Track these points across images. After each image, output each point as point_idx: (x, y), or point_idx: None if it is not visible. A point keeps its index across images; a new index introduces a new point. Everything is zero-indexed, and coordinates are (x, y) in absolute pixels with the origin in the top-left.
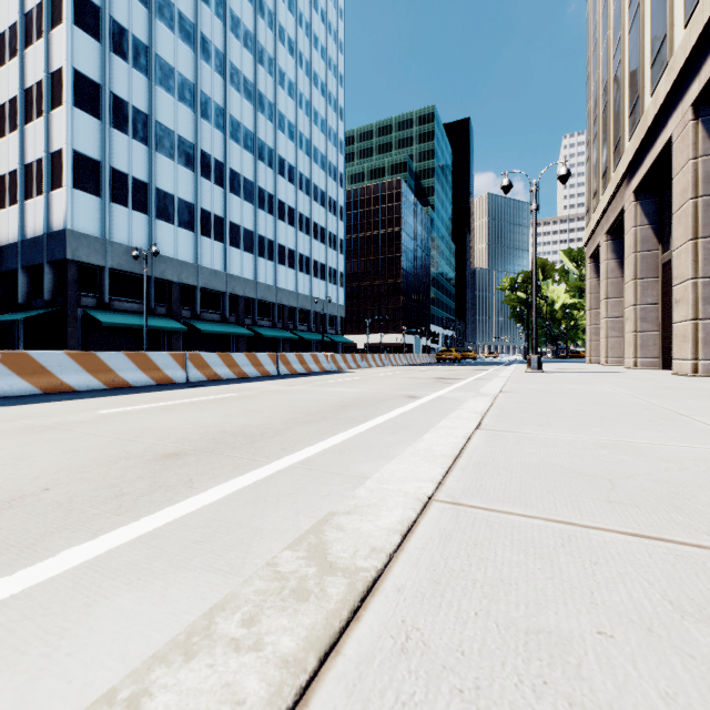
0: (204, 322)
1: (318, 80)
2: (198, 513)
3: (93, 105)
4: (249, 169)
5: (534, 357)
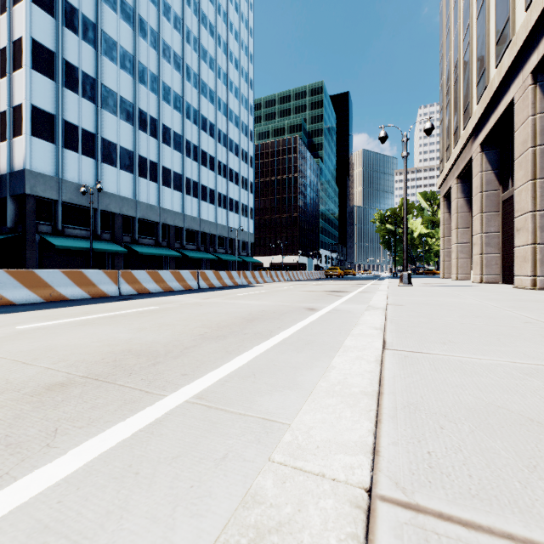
0: (141, 246)
1: (233, 57)
2: (27, 508)
3: (49, 69)
4: (178, 125)
5: (405, 274)
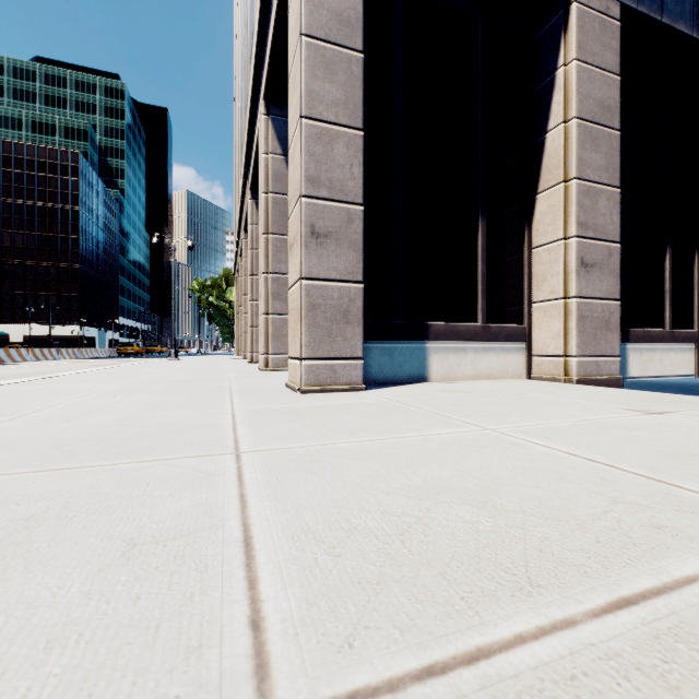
0: None
1: None
2: None
3: None
4: None
5: (173, 351)
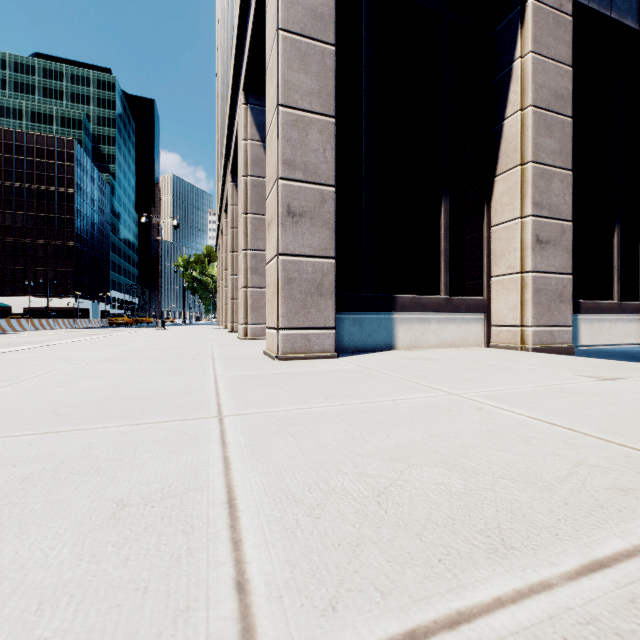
0: None
1: None
2: None
3: None
4: None
5: (160, 321)
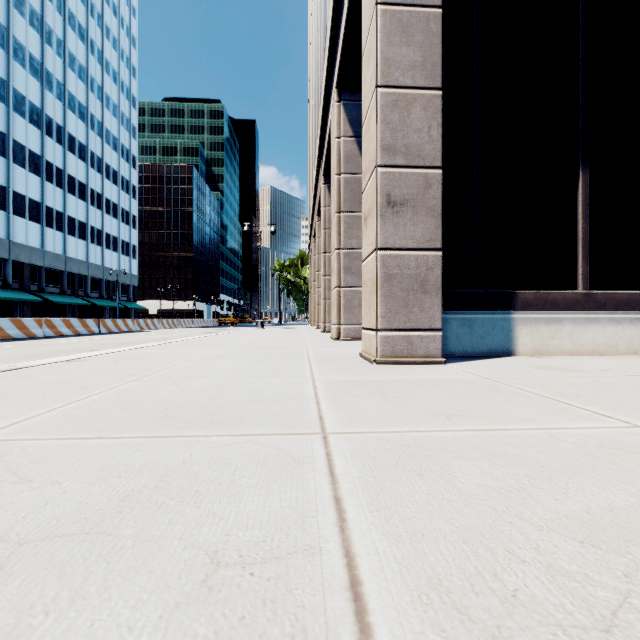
0: None
1: (111, 68)
2: None
3: None
4: (35, 142)
5: (259, 321)
